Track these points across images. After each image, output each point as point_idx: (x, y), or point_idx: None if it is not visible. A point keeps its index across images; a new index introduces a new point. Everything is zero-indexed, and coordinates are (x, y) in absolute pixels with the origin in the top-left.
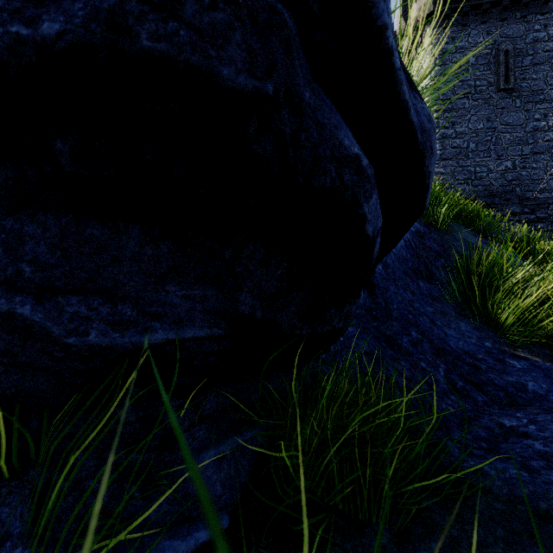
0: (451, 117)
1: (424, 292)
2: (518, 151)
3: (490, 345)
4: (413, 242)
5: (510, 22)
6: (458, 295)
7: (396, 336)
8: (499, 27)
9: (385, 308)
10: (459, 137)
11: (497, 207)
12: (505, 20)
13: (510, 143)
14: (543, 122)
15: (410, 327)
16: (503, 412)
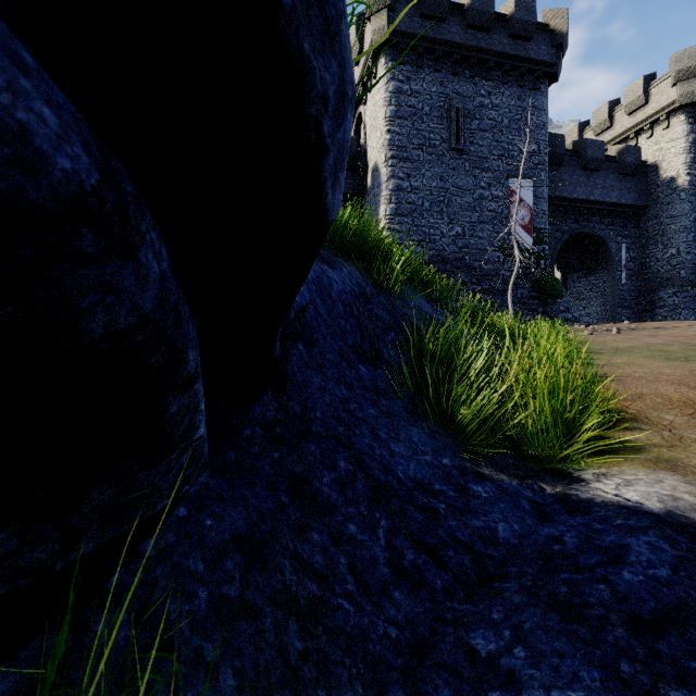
0: (407, 168)
1: (366, 383)
2: (468, 218)
3: (449, 461)
4: (356, 307)
5: (460, 78)
6: (410, 385)
7: (312, 474)
8: (451, 81)
9: (302, 417)
10: (414, 192)
11: (449, 275)
12: (457, 75)
13: (460, 208)
14: (488, 191)
15: (339, 452)
16: (473, 609)
